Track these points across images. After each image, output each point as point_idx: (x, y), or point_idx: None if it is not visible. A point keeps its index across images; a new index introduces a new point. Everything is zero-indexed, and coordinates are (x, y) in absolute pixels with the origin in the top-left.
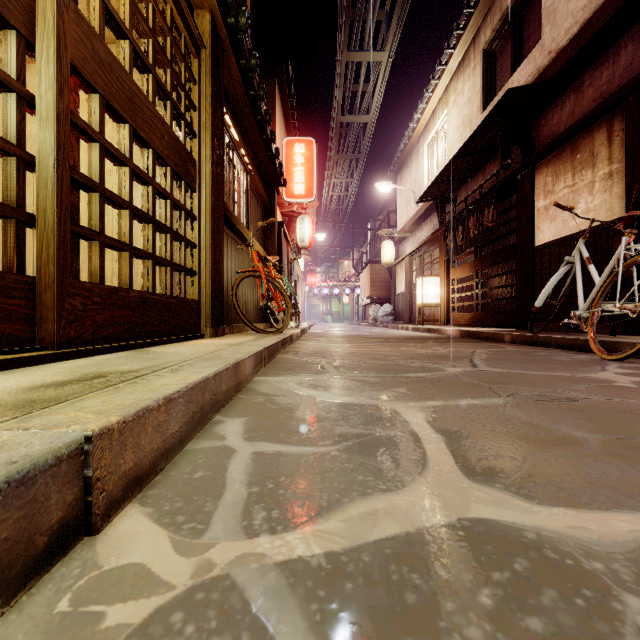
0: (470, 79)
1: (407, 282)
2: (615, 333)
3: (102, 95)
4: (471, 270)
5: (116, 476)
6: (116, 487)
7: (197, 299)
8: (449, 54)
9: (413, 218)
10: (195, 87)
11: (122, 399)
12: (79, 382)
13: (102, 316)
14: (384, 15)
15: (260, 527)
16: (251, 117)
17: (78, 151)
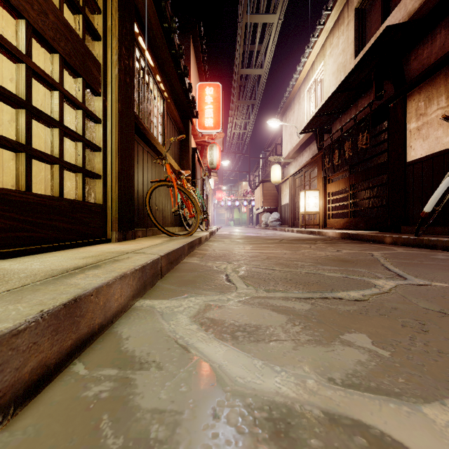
0: (344, 33)
1: (291, 196)
2: None
3: None
4: (345, 185)
5: None
6: None
7: (101, 203)
8: (326, 16)
9: (296, 147)
10: None
11: None
12: None
13: None
14: None
15: None
16: (165, 48)
17: None
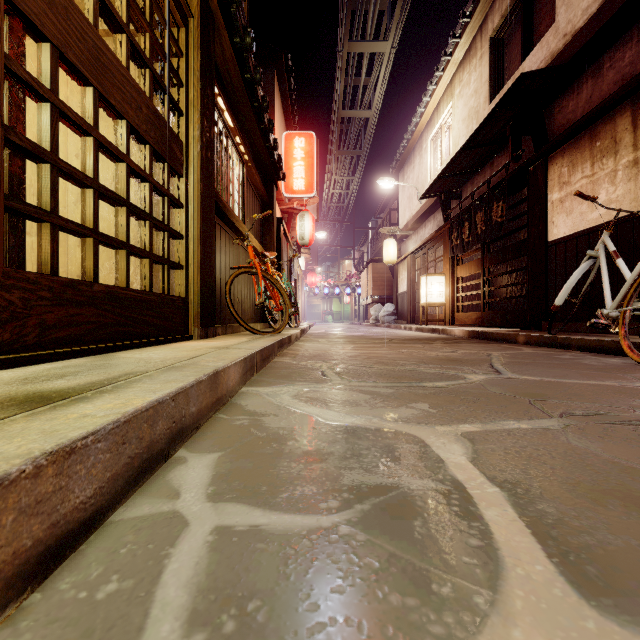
0: (477, 69)
1: (410, 281)
2: None
3: (54, 44)
4: (478, 268)
5: None
6: None
7: (183, 296)
8: (454, 44)
9: (416, 215)
10: (181, 60)
11: None
12: None
13: (53, 314)
14: (387, 4)
15: None
16: (247, 103)
17: (22, 110)
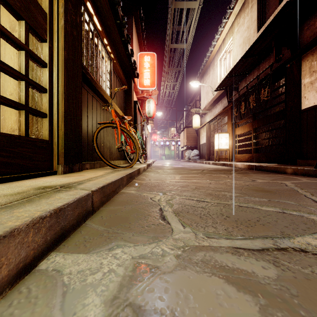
0: (249, 14)
1: (207, 137)
2: None
3: None
4: (249, 128)
5: None
6: None
7: (47, 139)
8: (235, 2)
9: (211, 102)
10: None
11: None
12: None
13: None
14: None
15: None
16: (111, 17)
17: None
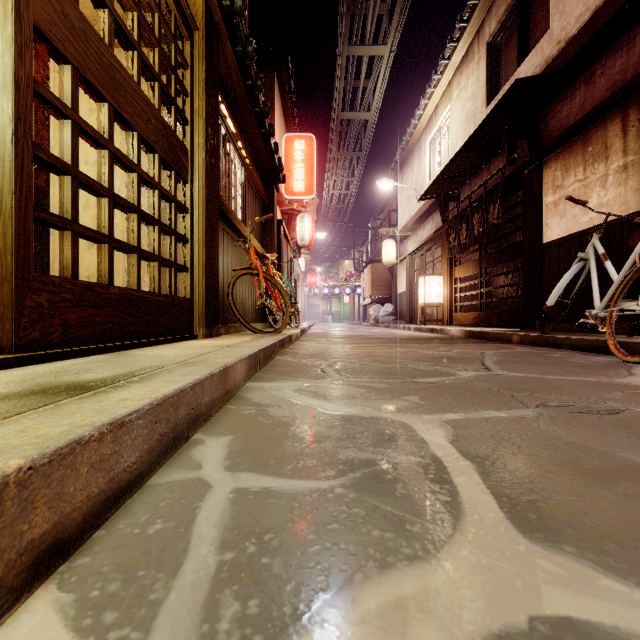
0: (474, 73)
1: (409, 281)
2: (633, 333)
3: (75, 66)
4: (475, 269)
5: (13, 552)
6: (13, 569)
7: (189, 297)
8: (452, 48)
9: (415, 216)
10: (187, 71)
11: (52, 425)
12: (16, 397)
13: (74, 315)
14: (386, 8)
15: (227, 638)
16: (248, 108)
17: (46, 128)
